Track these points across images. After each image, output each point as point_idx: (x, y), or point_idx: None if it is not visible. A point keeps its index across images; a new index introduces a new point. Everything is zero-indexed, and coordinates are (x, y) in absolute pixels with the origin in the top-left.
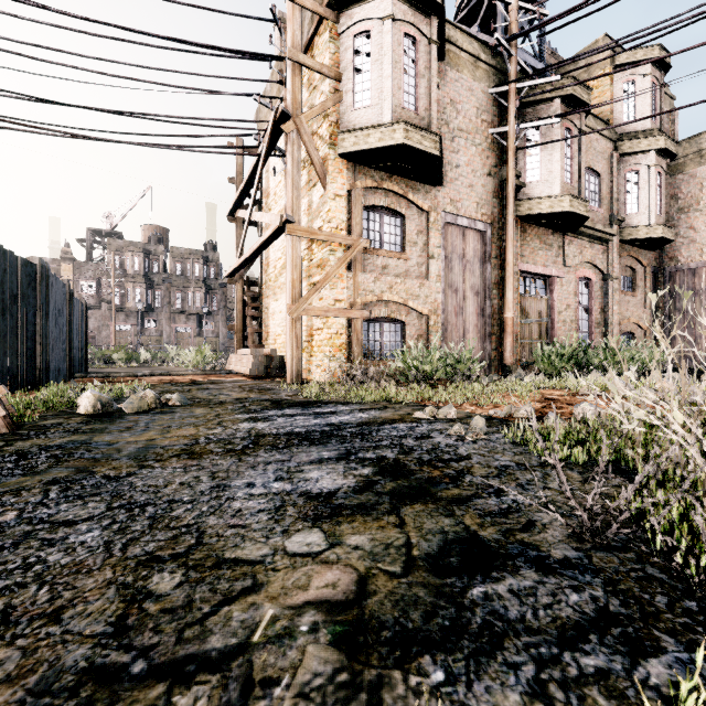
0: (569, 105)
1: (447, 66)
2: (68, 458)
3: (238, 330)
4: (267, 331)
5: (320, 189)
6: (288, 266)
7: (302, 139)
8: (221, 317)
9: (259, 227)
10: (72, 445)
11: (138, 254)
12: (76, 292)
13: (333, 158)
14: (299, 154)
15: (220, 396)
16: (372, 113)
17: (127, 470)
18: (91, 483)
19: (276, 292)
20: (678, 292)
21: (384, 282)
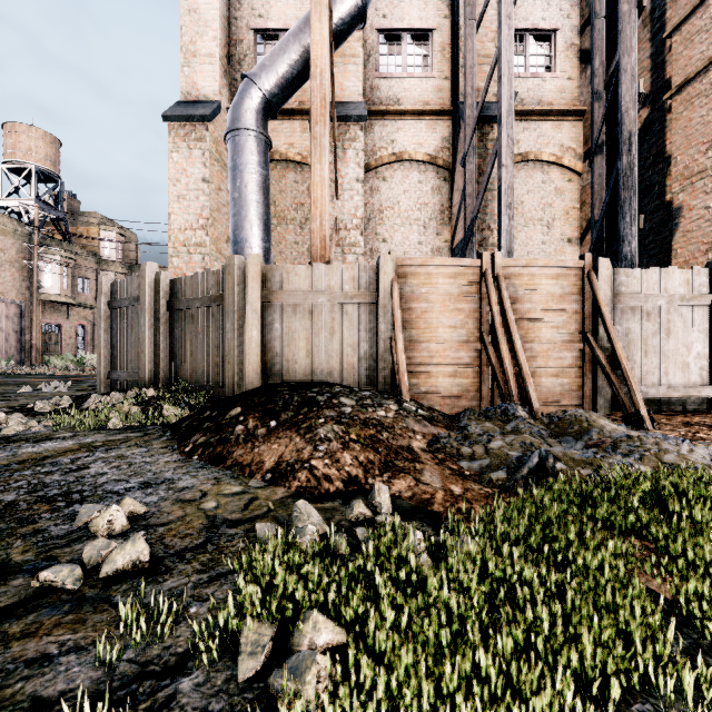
0: (66, 257)
1: None
2: None
3: None
4: None
5: None
6: None
7: None
8: None
9: None
10: None
11: None
12: None
13: None
14: None
15: None
16: None
17: None
18: None
19: None
20: None
21: None
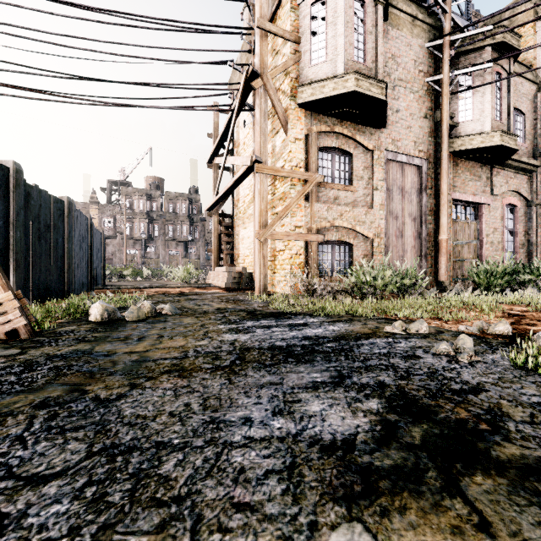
0: (499, 51)
1: (389, 26)
2: (67, 371)
3: (215, 252)
4: (237, 253)
5: (282, 134)
6: (256, 198)
7: (268, 93)
8: (201, 243)
9: (231, 171)
10: (75, 354)
11: (142, 197)
12: (100, 226)
13: (293, 108)
14: (265, 106)
15: (203, 306)
16: (326, 67)
17: (118, 390)
18: (79, 408)
19: (245, 222)
20: None
21: (335, 211)
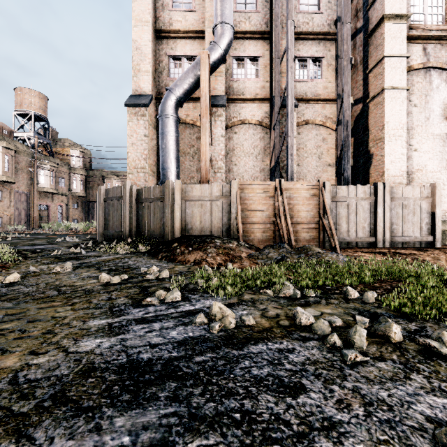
0: (52, 166)
1: (16, 153)
2: None
3: None
4: None
5: None
6: None
7: None
8: None
9: None
10: None
11: None
12: None
13: None
14: None
15: None
16: None
17: None
18: None
19: None
20: (91, 209)
21: None
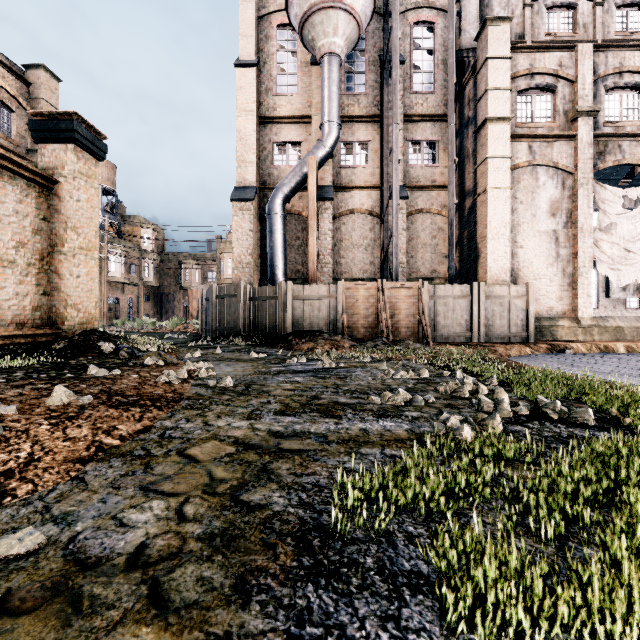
0: (124, 251)
1: None
2: None
3: None
4: None
5: None
6: None
7: None
8: None
9: None
10: None
11: None
12: None
13: None
14: None
15: None
16: None
17: None
18: None
19: None
20: (164, 301)
21: None
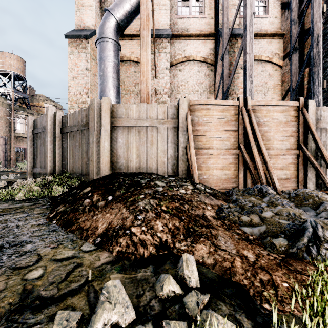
0: (27, 116)
1: None
2: None
3: None
4: None
5: None
6: None
7: None
8: None
9: None
10: None
11: None
12: None
13: None
14: None
15: None
16: None
17: None
18: None
19: None
20: None
21: None
